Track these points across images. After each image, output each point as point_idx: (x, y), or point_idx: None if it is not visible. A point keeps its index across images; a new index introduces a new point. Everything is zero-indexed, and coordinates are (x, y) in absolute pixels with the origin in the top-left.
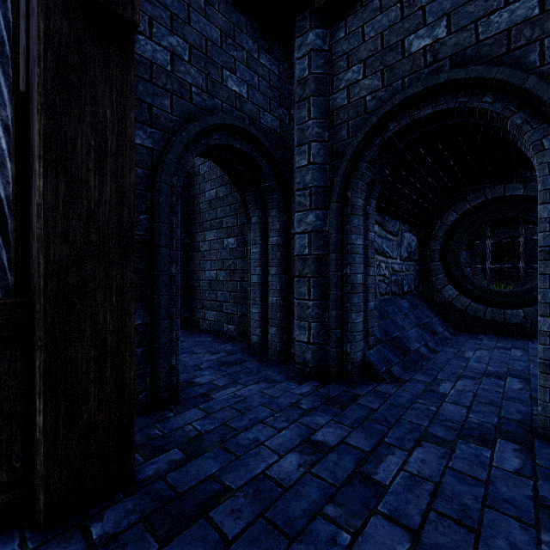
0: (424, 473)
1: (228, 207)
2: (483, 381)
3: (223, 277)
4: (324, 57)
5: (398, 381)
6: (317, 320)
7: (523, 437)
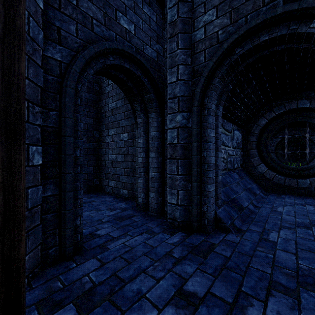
0: None
1: (123, 113)
2: (297, 230)
3: (119, 158)
4: (188, 6)
5: (239, 232)
6: (183, 189)
7: None
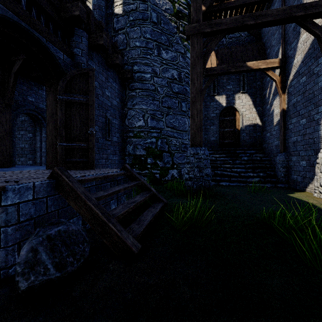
0: None
1: (29, 124)
2: None
3: (27, 146)
4: None
5: None
6: None
7: None
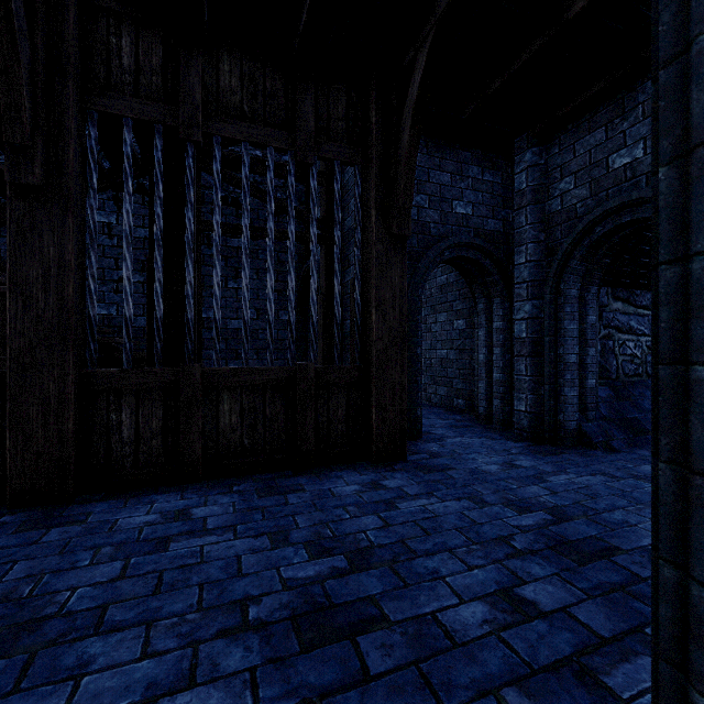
0: (583, 483)
1: (457, 292)
2: None
3: (452, 356)
4: (540, 170)
5: (613, 451)
6: (533, 393)
7: None
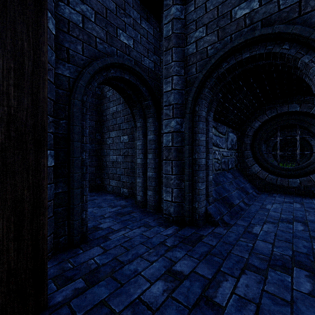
0: (249, 296)
1: (123, 117)
2: (279, 224)
3: (120, 159)
4: (181, 22)
5: (227, 225)
6: (177, 187)
7: (310, 266)
